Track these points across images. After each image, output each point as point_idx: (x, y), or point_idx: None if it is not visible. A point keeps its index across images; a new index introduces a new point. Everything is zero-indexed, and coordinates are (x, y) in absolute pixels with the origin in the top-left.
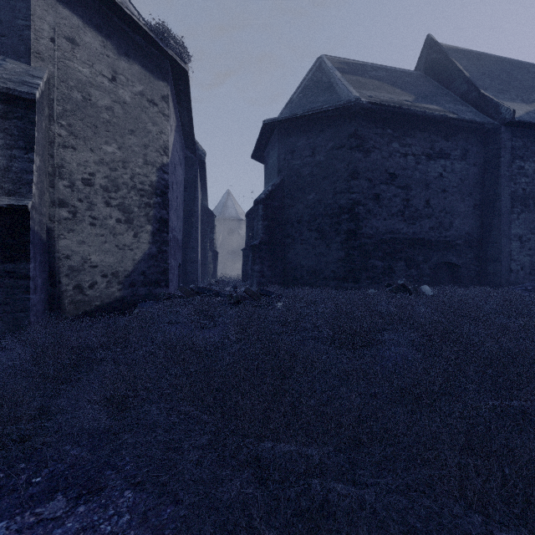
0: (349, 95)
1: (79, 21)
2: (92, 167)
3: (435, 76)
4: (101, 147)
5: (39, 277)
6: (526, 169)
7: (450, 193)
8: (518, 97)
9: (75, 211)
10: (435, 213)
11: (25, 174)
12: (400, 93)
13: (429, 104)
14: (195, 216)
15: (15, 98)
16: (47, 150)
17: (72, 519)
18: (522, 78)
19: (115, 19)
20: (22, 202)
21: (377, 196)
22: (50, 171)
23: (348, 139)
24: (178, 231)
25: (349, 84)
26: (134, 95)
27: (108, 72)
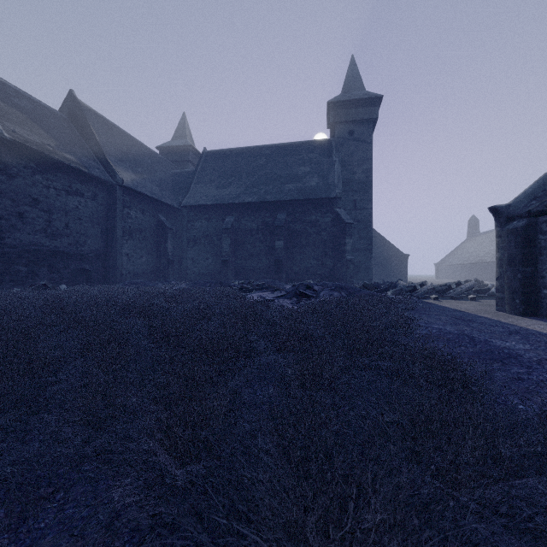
0: None
1: None
2: None
3: (77, 126)
4: None
5: None
6: (131, 214)
7: (84, 221)
8: (131, 167)
9: None
10: (73, 234)
11: None
12: (44, 135)
13: (68, 154)
14: None
15: None
16: None
17: None
18: (136, 154)
19: None
20: None
21: (21, 215)
22: None
23: None
24: None
25: None
26: None
27: None
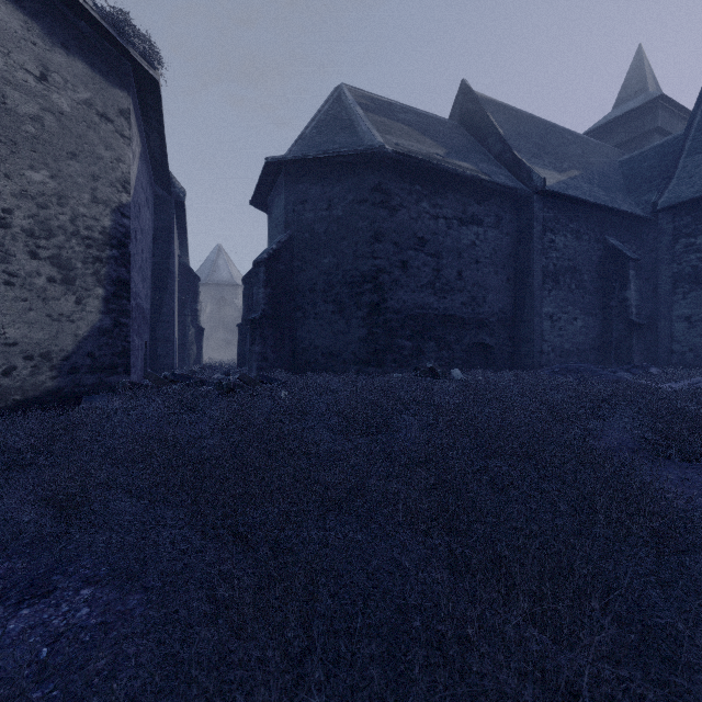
0: (373, 140)
1: None
2: (8, 201)
3: (470, 129)
4: (23, 173)
5: None
6: (556, 243)
7: (483, 264)
8: (551, 164)
9: None
10: (468, 287)
11: None
12: (431, 144)
13: (461, 162)
14: (169, 277)
15: None
16: None
17: (14, 621)
18: (556, 144)
19: None
20: None
21: (404, 264)
22: None
23: (371, 192)
24: (144, 297)
25: (373, 125)
26: (76, 104)
27: (34, 66)
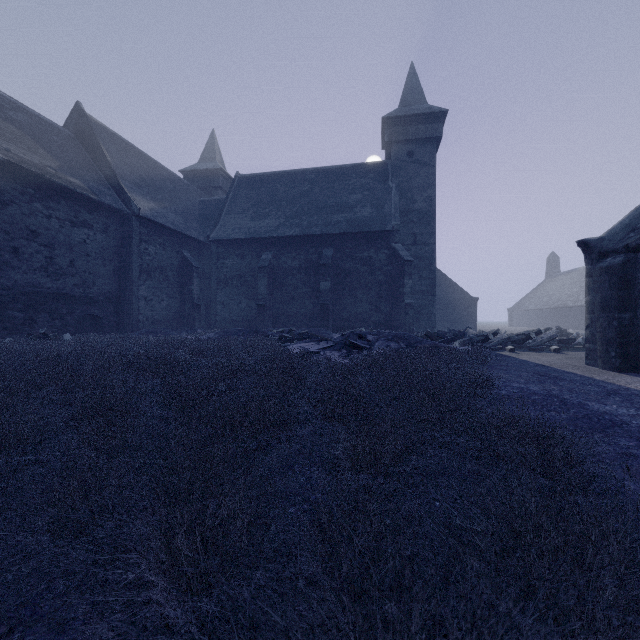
0: None
1: None
2: None
3: (84, 145)
4: None
5: None
6: (150, 250)
7: (93, 258)
8: (149, 194)
9: None
10: (80, 273)
11: None
12: (45, 155)
13: (74, 178)
14: None
15: None
16: None
17: None
18: (156, 179)
19: None
20: None
21: (16, 250)
22: None
23: None
24: None
25: None
26: None
27: None
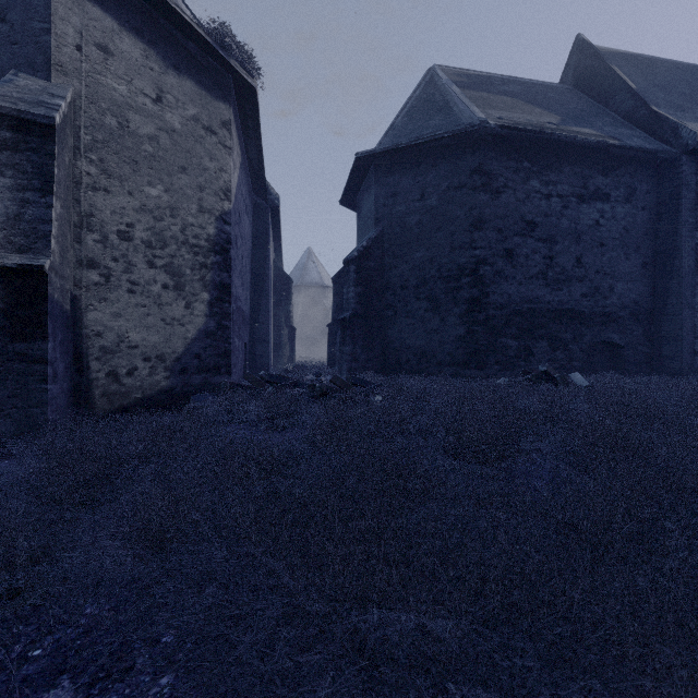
0: (472, 117)
1: (114, 23)
2: (130, 216)
3: (587, 90)
4: (143, 189)
5: (61, 360)
6: None
7: (609, 247)
8: None
9: (109, 274)
10: (590, 275)
11: (41, 224)
12: (541, 113)
13: (580, 128)
14: (266, 281)
15: (28, 123)
16: (71, 194)
17: None
18: None
19: (161, 20)
20: (37, 261)
21: (509, 253)
22: (76, 221)
23: (469, 175)
24: (244, 300)
25: (472, 102)
26: (185, 121)
27: (151, 90)
